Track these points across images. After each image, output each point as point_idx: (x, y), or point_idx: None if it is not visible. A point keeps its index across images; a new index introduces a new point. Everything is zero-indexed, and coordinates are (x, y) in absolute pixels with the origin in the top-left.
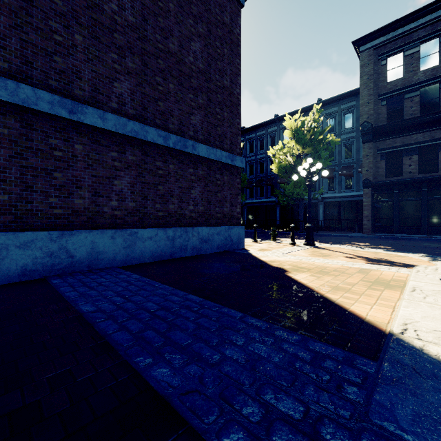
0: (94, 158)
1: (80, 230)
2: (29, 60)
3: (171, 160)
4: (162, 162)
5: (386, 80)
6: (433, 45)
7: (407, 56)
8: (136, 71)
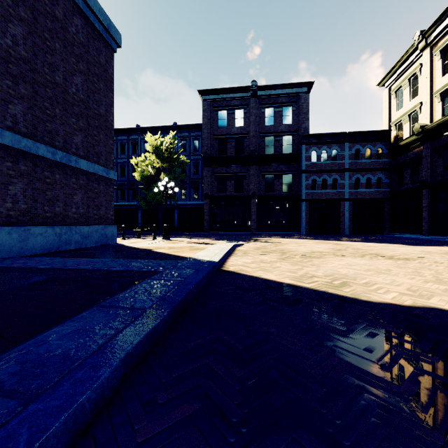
0: None
1: None
2: None
3: (58, 171)
4: (50, 172)
5: (217, 126)
6: (241, 113)
7: (229, 114)
8: (28, 96)
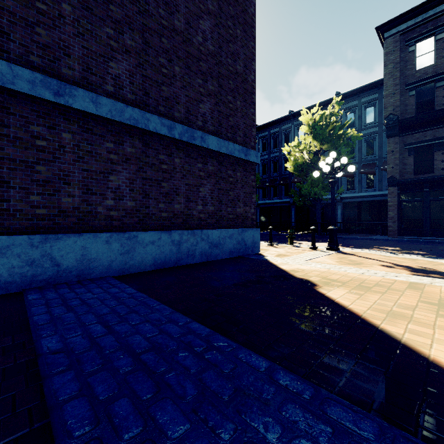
0: (85, 149)
1: (68, 234)
2: (5, 30)
3: (177, 153)
4: (167, 155)
5: (414, 68)
6: None
7: (439, 40)
8: (136, 50)
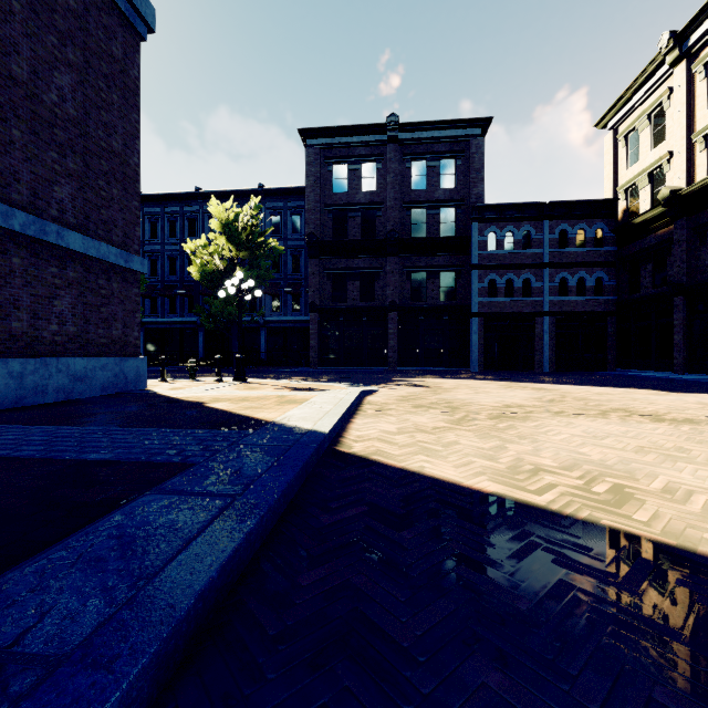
0: None
1: None
2: None
3: (17, 250)
4: None
5: (332, 189)
6: (371, 169)
7: (351, 170)
8: None
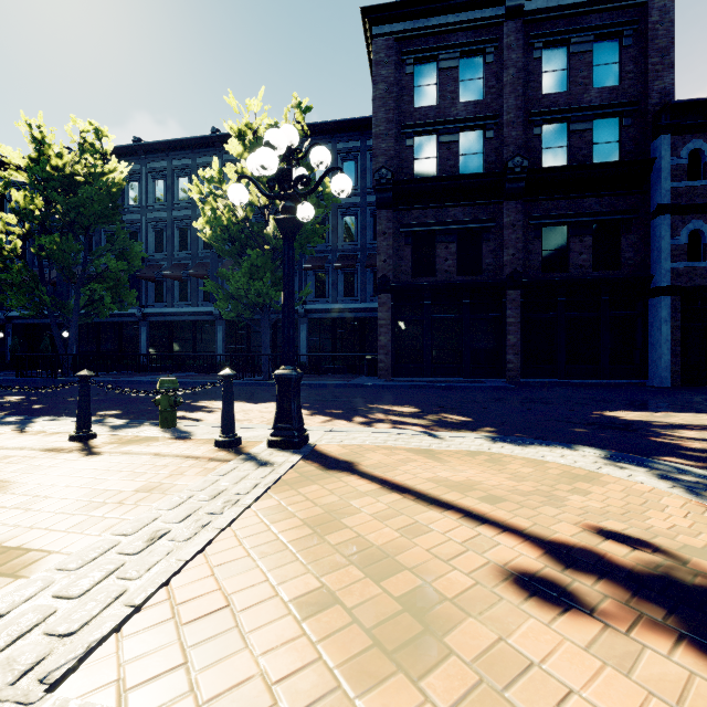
0: None
1: None
2: None
3: None
4: None
5: (413, 102)
6: (476, 65)
7: (443, 70)
8: None
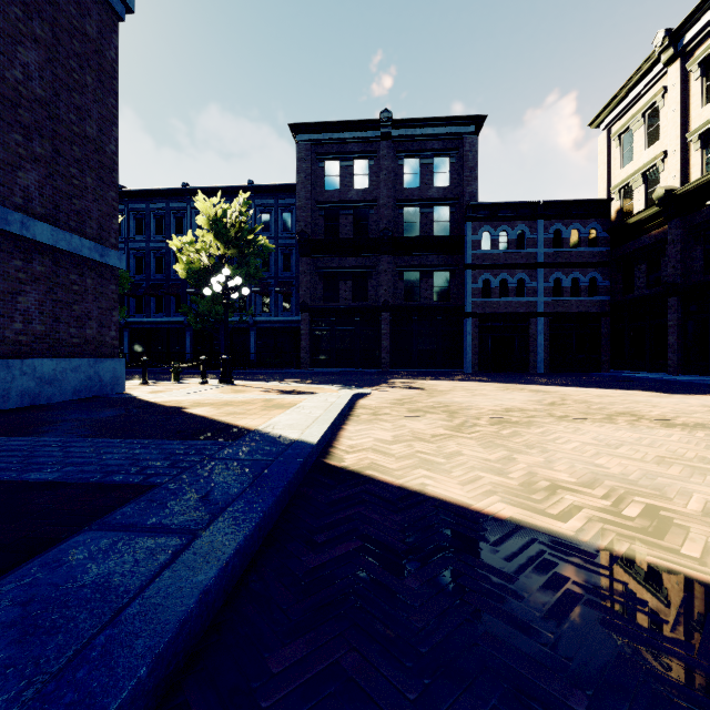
0: None
1: None
2: None
3: None
4: None
5: (324, 186)
6: (364, 166)
7: (343, 167)
8: None
